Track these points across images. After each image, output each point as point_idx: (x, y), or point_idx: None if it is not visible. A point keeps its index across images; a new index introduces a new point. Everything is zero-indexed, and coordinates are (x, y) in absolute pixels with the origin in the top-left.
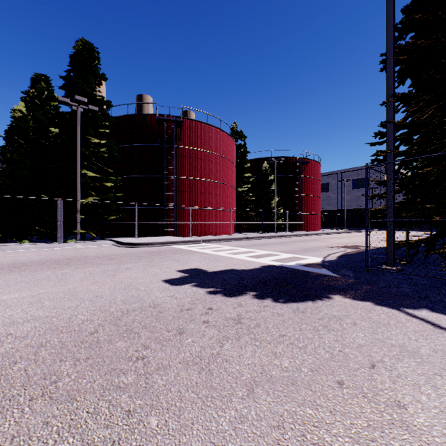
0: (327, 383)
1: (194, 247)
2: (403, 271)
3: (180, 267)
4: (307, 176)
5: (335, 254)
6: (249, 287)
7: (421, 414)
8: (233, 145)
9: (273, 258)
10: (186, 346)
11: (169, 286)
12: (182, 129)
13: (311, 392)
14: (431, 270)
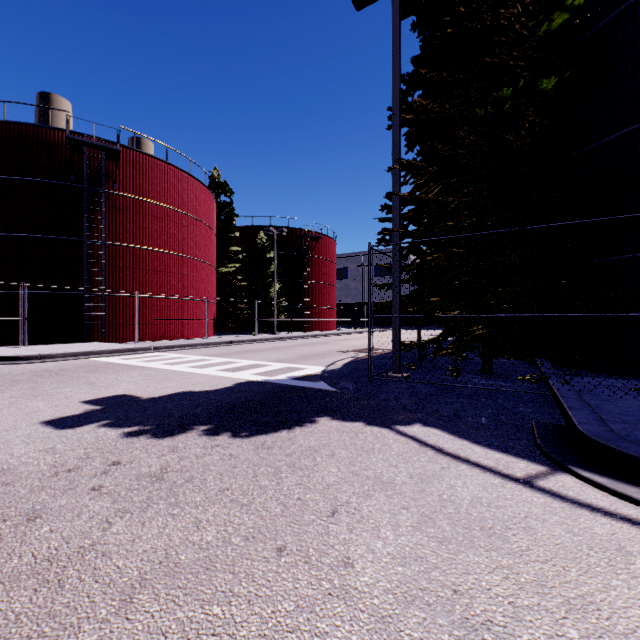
0: (261, 555)
1: (136, 358)
2: (409, 378)
3: (90, 396)
4: (319, 257)
5: (343, 361)
6: (203, 418)
7: (369, 569)
8: (212, 203)
9: (258, 370)
10: (31, 543)
11: (52, 430)
12: (121, 164)
13: (231, 576)
14: (437, 374)
